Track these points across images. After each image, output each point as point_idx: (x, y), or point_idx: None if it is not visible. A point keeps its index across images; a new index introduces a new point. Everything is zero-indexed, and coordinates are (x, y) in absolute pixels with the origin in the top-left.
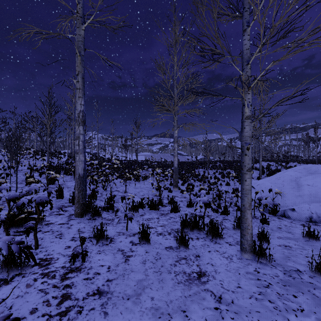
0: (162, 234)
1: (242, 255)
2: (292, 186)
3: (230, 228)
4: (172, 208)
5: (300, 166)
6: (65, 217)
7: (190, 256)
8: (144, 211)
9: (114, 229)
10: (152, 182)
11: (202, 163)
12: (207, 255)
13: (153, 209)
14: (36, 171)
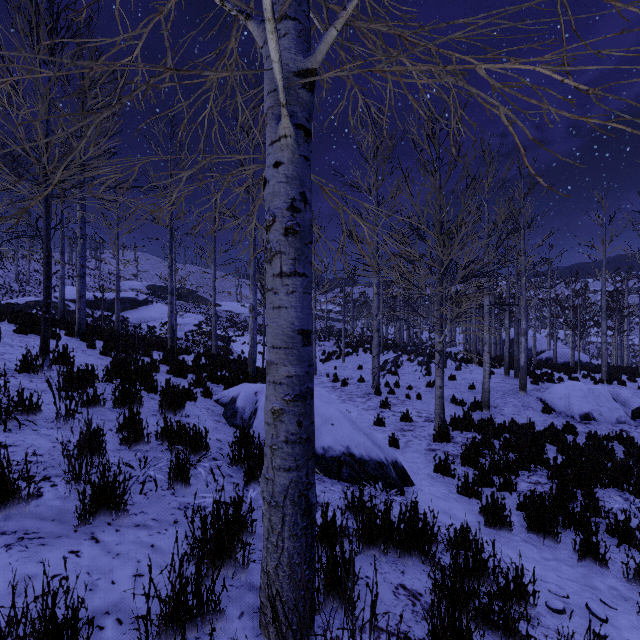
0: None
1: None
2: None
3: None
4: None
5: None
6: None
7: None
8: None
9: None
10: None
11: None
12: None
13: None
14: None
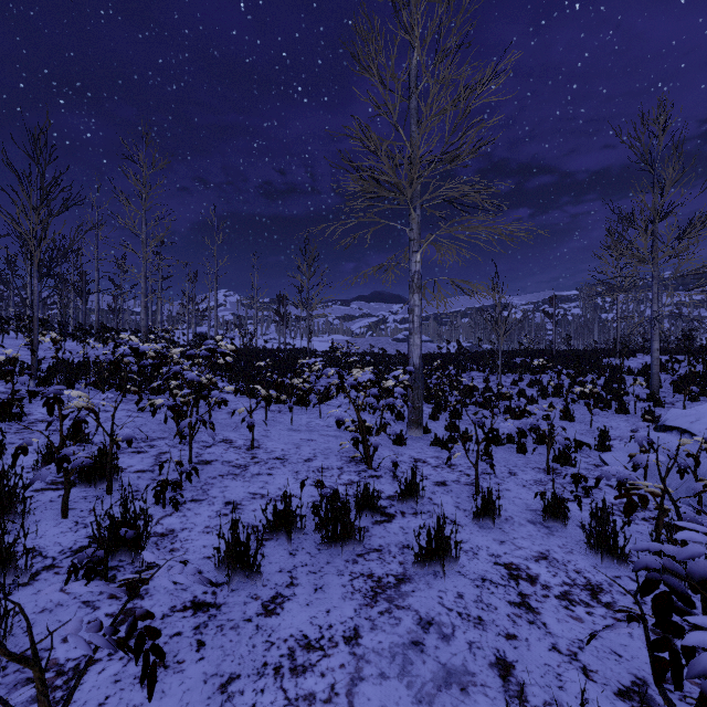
0: None
1: None
2: None
3: None
4: (421, 552)
5: None
6: None
7: None
8: (292, 561)
9: None
10: (339, 417)
11: (477, 357)
12: None
13: (335, 547)
14: None
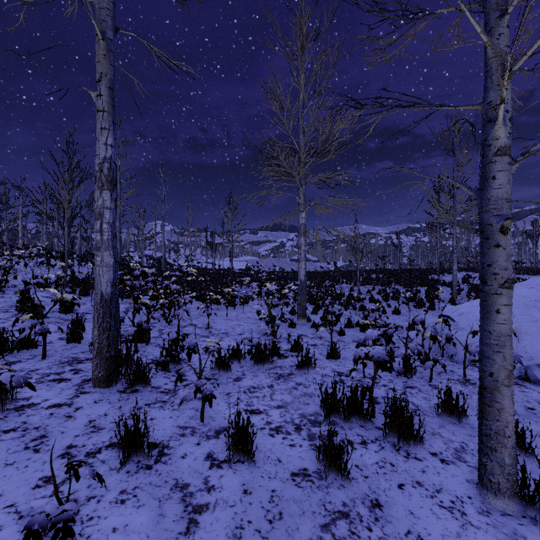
0: (281, 432)
1: (487, 499)
2: (532, 318)
3: (429, 412)
4: (299, 364)
5: (538, 278)
6: (70, 388)
7: (358, 506)
8: (242, 369)
9: (172, 419)
10: (258, 309)
11: (347, 273)
12: (398, 499)
13: (260, 365)
14: (37, 288)
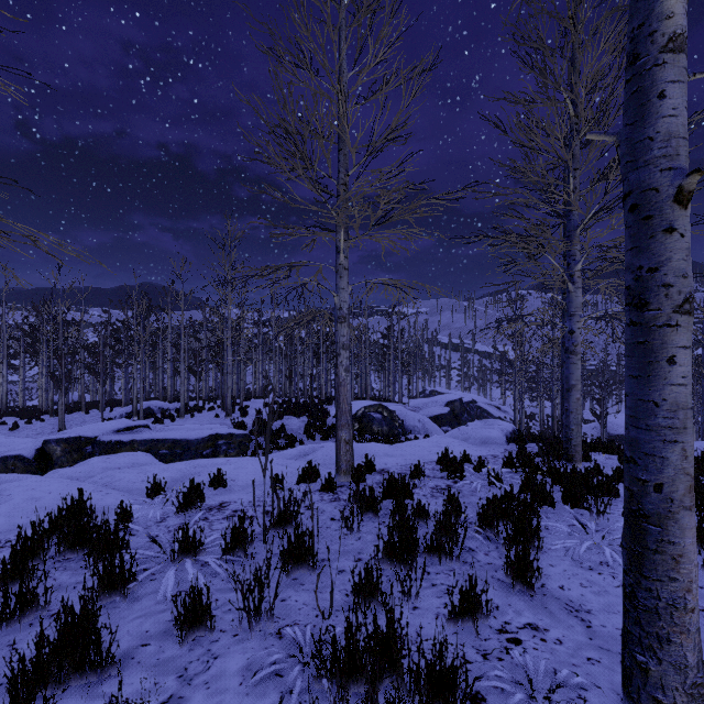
0: None
1: None
2: None
3: None
4: None
5: None
6: None
7: None
8: None
9: None
10: None
11: None
12: None
13: None
14: None
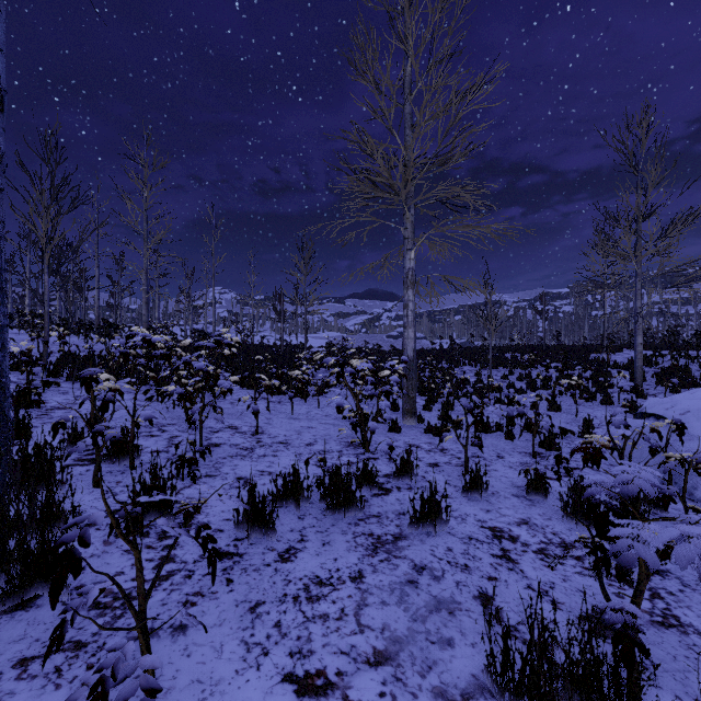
0: None
1: None
2: None
3: None
4: (416, 514)
5: None
6: None
7: None
8: (301, 523)
9: None
10: (338, 403)
11: (469, 352)
12: None
13: (338, 513)
14: None
